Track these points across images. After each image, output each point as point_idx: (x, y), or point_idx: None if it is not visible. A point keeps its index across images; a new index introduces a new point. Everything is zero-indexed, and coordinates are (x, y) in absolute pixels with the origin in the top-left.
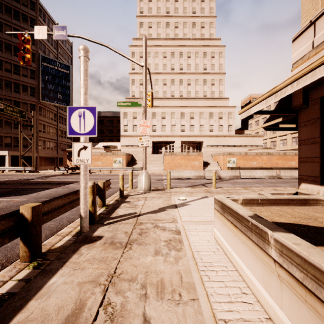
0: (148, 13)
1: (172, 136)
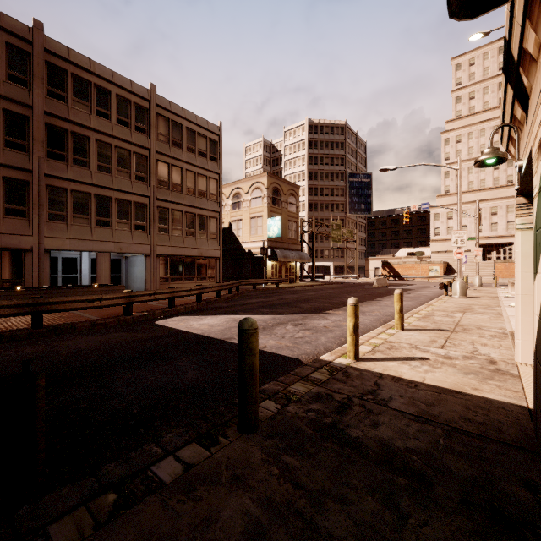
0: (468, 81)
1: (509, 237)
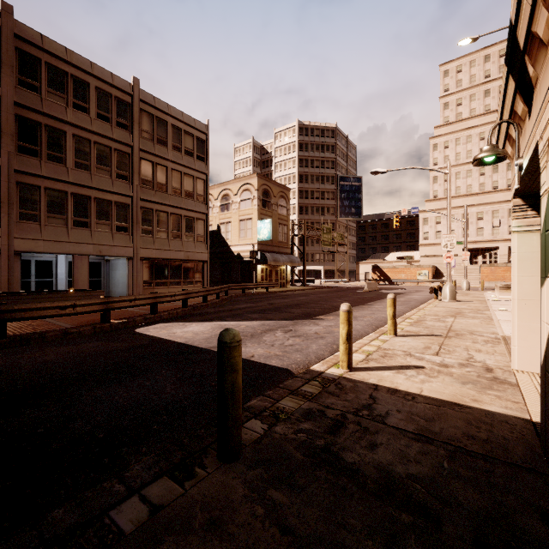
0: (456, 88)
1: (494, 242)
